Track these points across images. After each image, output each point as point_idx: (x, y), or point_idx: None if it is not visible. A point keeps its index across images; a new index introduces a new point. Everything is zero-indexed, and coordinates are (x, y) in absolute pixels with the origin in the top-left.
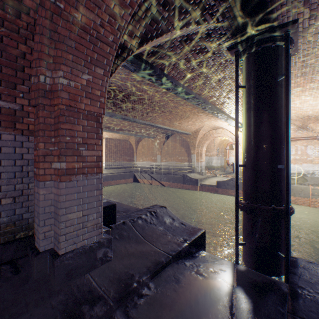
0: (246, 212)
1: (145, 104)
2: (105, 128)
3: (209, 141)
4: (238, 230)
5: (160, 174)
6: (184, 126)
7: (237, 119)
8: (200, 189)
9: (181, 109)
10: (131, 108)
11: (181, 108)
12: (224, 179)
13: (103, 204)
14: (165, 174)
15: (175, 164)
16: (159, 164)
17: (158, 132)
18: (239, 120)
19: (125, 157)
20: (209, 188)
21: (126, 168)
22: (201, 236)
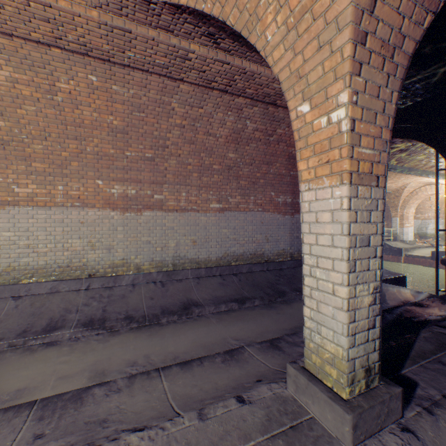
0: (445, 265)
1: None
2: None
3: (419, 200)
4: (437, 279)
5: None
6: None
7: (436, 195)
8: (405, 260)
9: None
10: None
11: None
12: (443, 249)
13: None
14: None
15: None
16: None
17: None
18: None
19: None
20: (419, 260)
21: None
22: (402, 277)
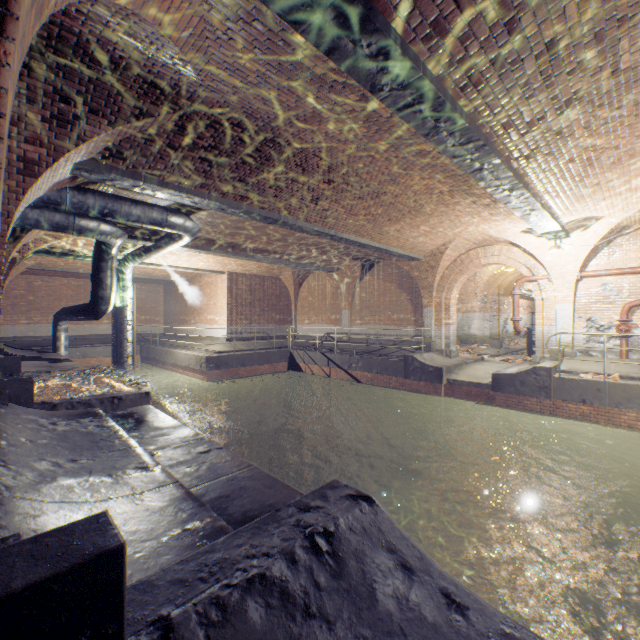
0: None
1: (310, 171)
2: (222, 247)
3: (466, 277)
4: None
5: (349, 353)
6: (408, 238)
7: None
8: (447, 391)
9: (404, 187)
10: (273, 185)
11: (407, 181)
12: (508, 368)
13: (53, 552)
14: (360, 354)
15: (384, 331)
16: (347, 331)
17: (345, 256)
18: (560, 214)
19: (271, 314)
20: (471, 391)
21: (275, 339)
22: None
